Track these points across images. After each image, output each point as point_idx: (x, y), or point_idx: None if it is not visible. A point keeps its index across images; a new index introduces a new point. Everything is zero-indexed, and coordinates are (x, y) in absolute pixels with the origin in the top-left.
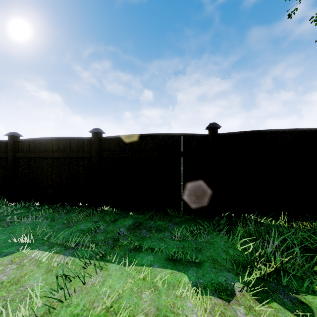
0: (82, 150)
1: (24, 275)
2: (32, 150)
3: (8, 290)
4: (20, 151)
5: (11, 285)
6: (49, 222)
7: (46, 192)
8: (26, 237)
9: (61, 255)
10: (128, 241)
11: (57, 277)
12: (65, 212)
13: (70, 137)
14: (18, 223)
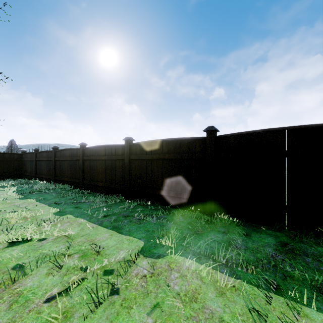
0: (194, 151)
1: (195, 290)
2: (144, 152)
3: (192, 307)
4: (133, 154)
5: (190, 300)
6: (173, 224)
7: (157, 193)
8: (168, 240)
9: (219, 272)
10: (302, 273)
11: (249, 311)
12: (180, 215)
13: (181, 138)
14: (146, 221)
